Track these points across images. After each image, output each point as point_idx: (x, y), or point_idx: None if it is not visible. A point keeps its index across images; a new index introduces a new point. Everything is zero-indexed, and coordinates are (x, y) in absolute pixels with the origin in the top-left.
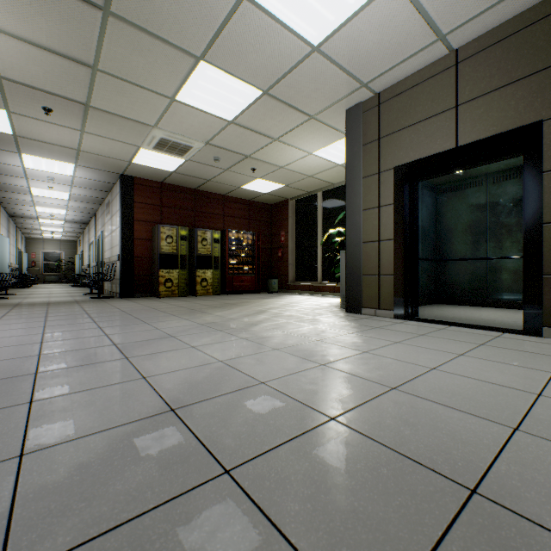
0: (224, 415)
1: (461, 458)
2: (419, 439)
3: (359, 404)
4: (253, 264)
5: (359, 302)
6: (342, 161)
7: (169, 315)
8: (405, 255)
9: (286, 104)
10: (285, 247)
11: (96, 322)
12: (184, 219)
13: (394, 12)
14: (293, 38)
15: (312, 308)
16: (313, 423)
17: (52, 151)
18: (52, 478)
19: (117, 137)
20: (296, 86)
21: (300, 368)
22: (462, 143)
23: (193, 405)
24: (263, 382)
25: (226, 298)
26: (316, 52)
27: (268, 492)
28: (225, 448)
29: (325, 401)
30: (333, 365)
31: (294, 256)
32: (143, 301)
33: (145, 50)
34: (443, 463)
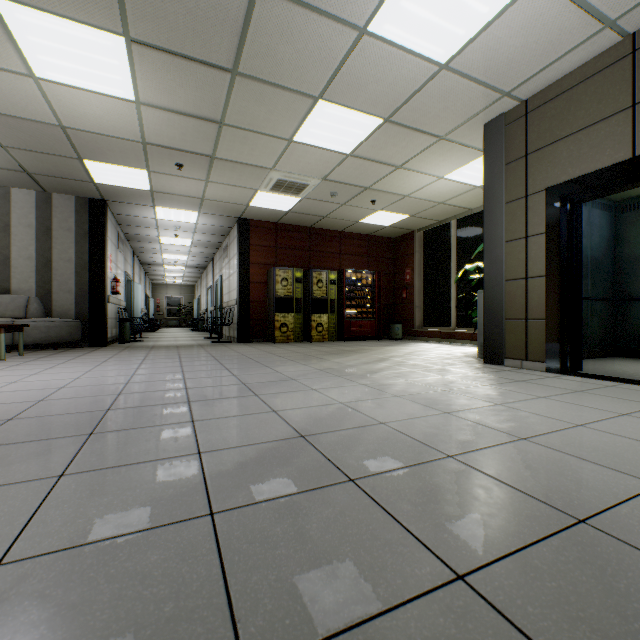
0: (347, 444)
1: (579, 498)
2: (538, 480)
3: (480, 448)
4: (373, 307)
5: (500, 352)
6: (481, 182)
7: (287, 360)
8: (560, 294)
9: (410, 129)
10: (410, 287)
11: (223, 364)
12: (299, 260)
13: (541, 10)
14: (417, 61)
15: (441, 358)
16: (430, 457)
17: (180, 202)
18: (224, 468)
19: (237, 183)
20: (421, 108)
21: (421, 413)
22: None
23: (319, 434)
24: (383, 423)
25: (343, 344)
26: (444, 70)
27: (385, 496)
28: (349, 466)
29: (444, 443)
30: (458, 414)
31: (422, 298)
32: (260, 346)
33: (266, 100)
34: (557, 499)
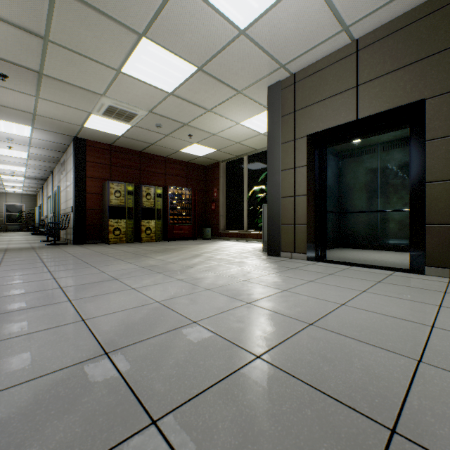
0: (156, 357)
1: (377, 394)
2: (338, 375)
3: (282, 341)
4: (190, 215)
5: (278, 247)
6: (264, 130)
7: (115, 259)
8: (315, 208)
9: (217, 80)
10: (217, 201)
11: (47, 266)
12: (131, 177)
13: (308, 4)
14: (223, 21)
15: (239, 252)
16: (241, 362)
17: (9, 114)
18: None
19: (69, 103)
20: (226, 64)
21: (228, 306)
22: (362, 116)
23: (127, 347)
24: (195, 322)
25: (167, 244)
26: (243, 35)
27: (194, 444)
28: (154, 395)
29: (251, 339)
30: (258, 303)
31: (225, 209)
32: (94, 247)
33: (92, 24)
34: (362, 400)
